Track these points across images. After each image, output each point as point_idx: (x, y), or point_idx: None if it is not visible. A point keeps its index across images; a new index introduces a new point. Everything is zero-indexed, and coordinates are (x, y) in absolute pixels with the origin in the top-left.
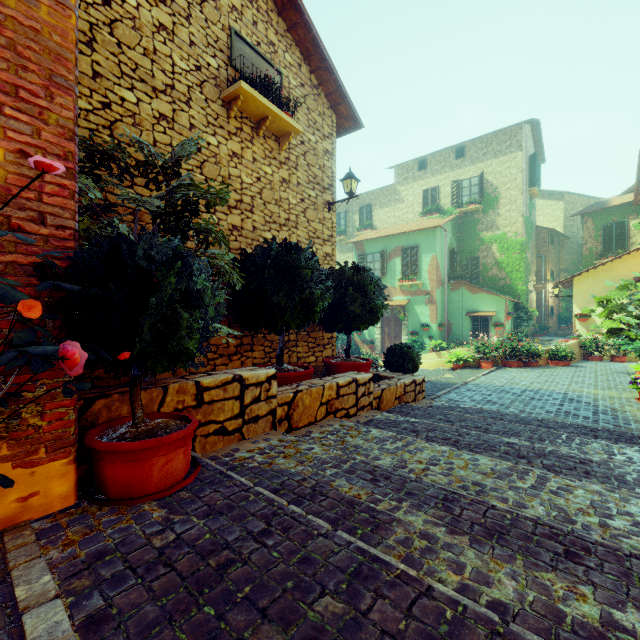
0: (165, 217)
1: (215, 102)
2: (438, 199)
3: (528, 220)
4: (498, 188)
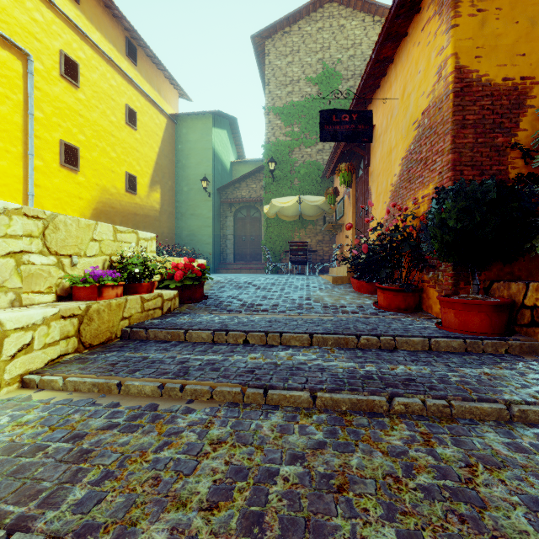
0: None
1: None
2: None
3: None
4: None
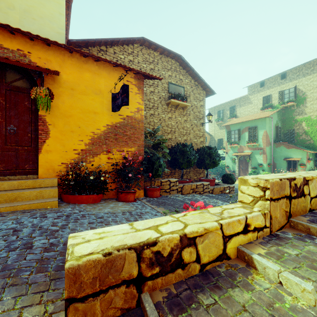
0: (154, 146)
1: (164, 105)
2: (271, 101)
3: None
4: (305, 93)
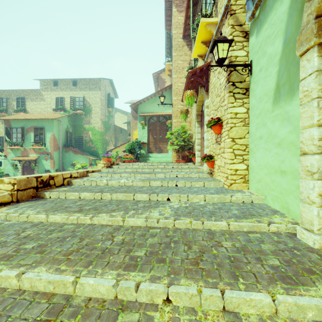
0: None
1: None
2: (64, 104)
3: (106, 122)
4: (91, 105)
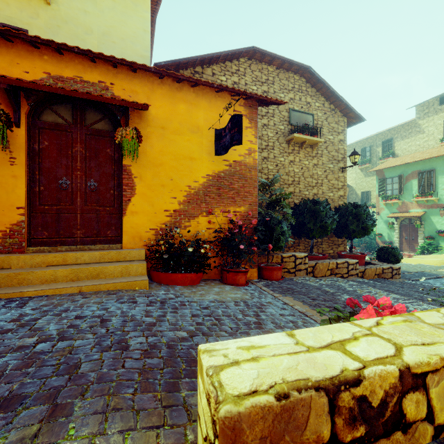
0: (271, 203)
1: (283, 143)
2: None
3: None
4: None
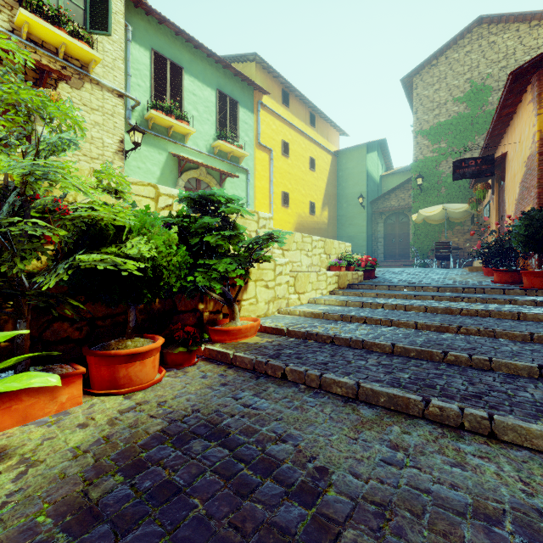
0: None
1: None
2: None
3: None
4: None
